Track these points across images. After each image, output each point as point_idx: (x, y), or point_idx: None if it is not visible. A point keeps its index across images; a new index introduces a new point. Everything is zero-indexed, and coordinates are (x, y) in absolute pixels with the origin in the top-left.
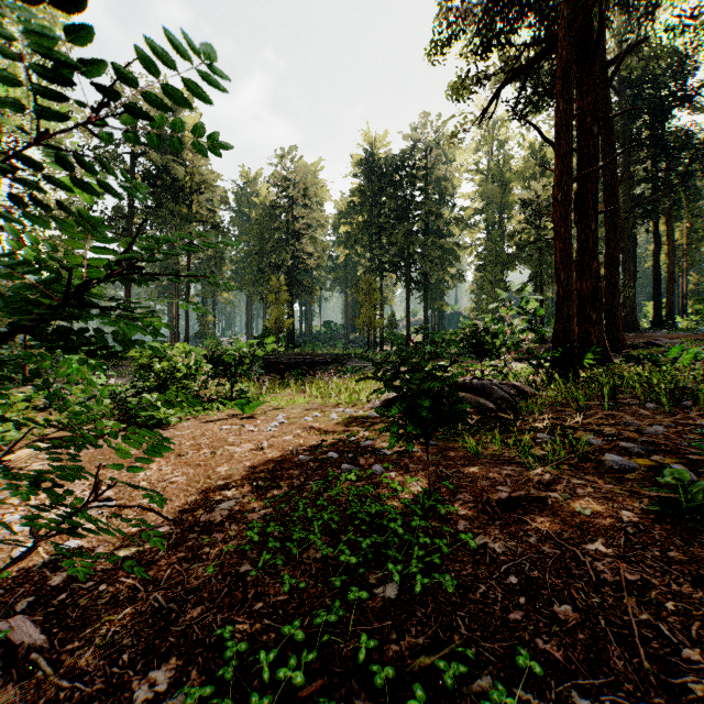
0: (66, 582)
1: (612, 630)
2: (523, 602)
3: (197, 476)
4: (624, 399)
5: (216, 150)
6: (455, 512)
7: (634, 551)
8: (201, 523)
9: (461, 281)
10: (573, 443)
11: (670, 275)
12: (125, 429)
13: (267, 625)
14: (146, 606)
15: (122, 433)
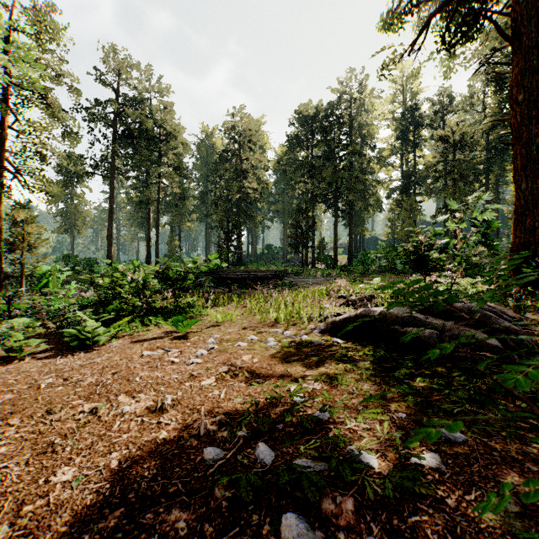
0: None
1: None
2: None
3: (3, 501)
4: None
5: None
6: None
7: None
8: None
9: (380, 209)
10: None
11: None
12: (53, 348)
13: None
14: None
15: (42, 355)
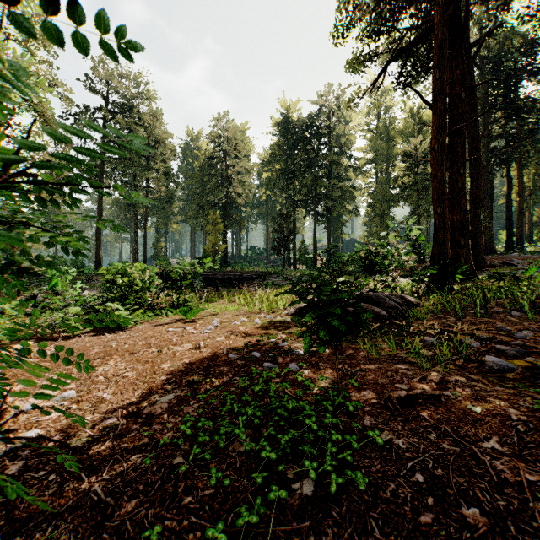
0: (22, 471)
1: (523, 538)
2: (431, 502)
3: (145, 372)
4: (492, 308)
5: (118, 39)
6: (361, 407)
7: (527, 450)
8: (144, 414)
9: (356, 215)
10: (458, 346)
11: (520, 210)
12: (93, 331)
13: (194, 521)
14: (87, 498)
15: (90, 334)
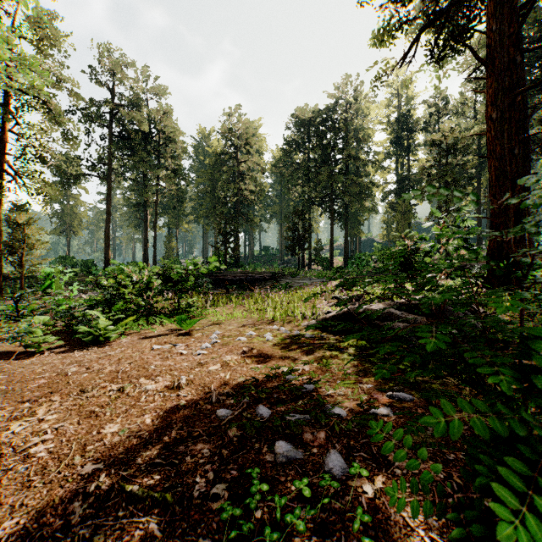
0: None
1: None
2: None
3: (69, 444)
4: None
5: None
6: None
7: None
8: None
9: (376, 212)
10: None
11: None
12: (67, 344)
13: None
14: None
15: (59, 350)
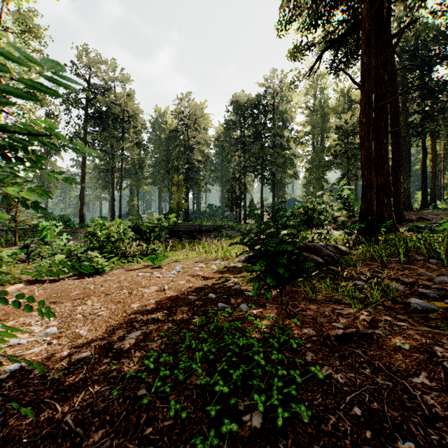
0: (4, 401)
1: None
2: (369, 435)
3: (117, 311)
4: (412, 256)
5: None
6: (303, 344)
7: None
8: (114, 349)
9: (296, 178)
10: (386, 290)
11: (433, 174)
12: (75, 275)
13: None
14: (59, 428)
15: (72, 278)
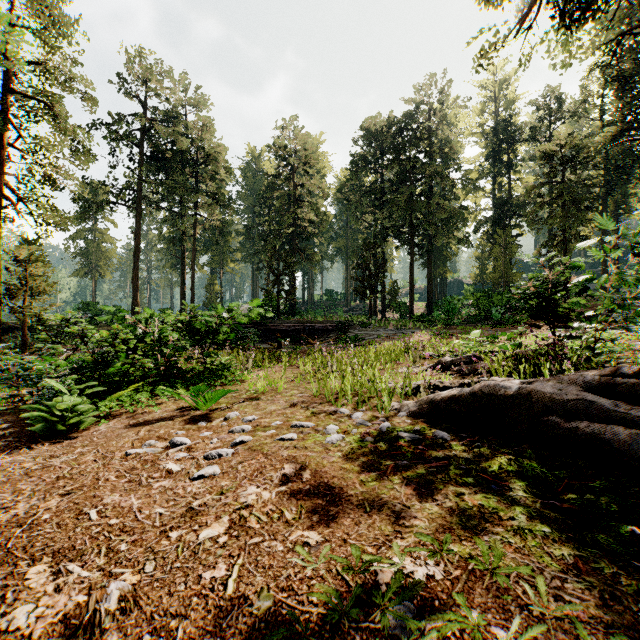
0: None
1: None
2: None
3: None
4: None
5: None
6: None
7: None
8: None
9: (468, 245)
10: None
11: None
12: (15, 433)
13: None
14: None
15: None
